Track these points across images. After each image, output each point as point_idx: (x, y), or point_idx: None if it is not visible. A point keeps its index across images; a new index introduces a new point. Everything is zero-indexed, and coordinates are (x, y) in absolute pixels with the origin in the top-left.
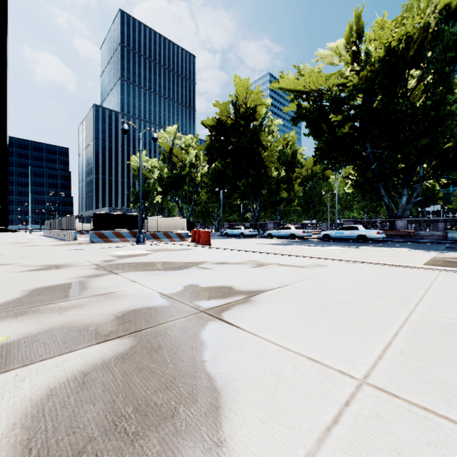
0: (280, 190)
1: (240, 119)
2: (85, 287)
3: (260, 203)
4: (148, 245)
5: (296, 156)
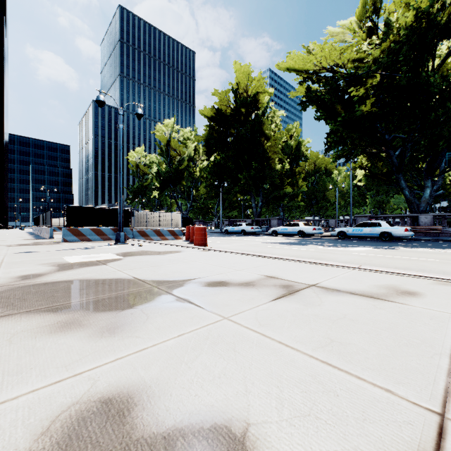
0: (284, 184)
1: (241, 107)
2: None
3: (262, 198)
4: (127, 246)
5: (300, 148)
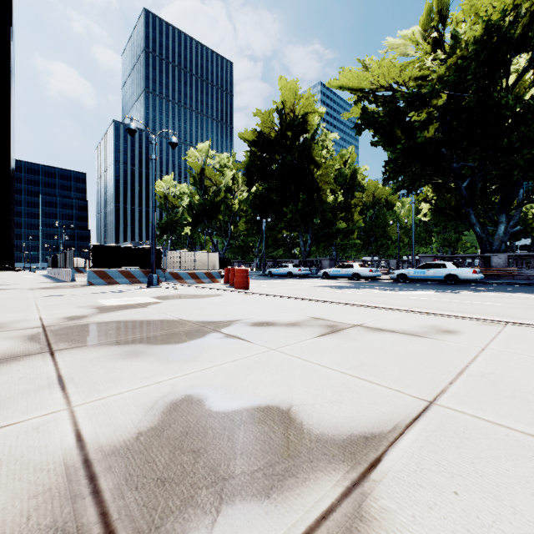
0: (337, 219)
1: (287, 130)
2: None
3: (311, 235)
4: (161, 289)
5: (356, 177)
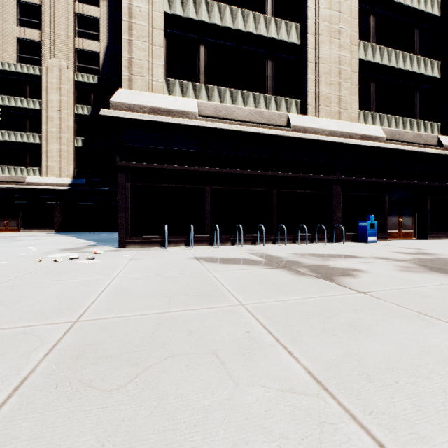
0: None
1: None
2: (345, 258)
3: None
4: None
5: None
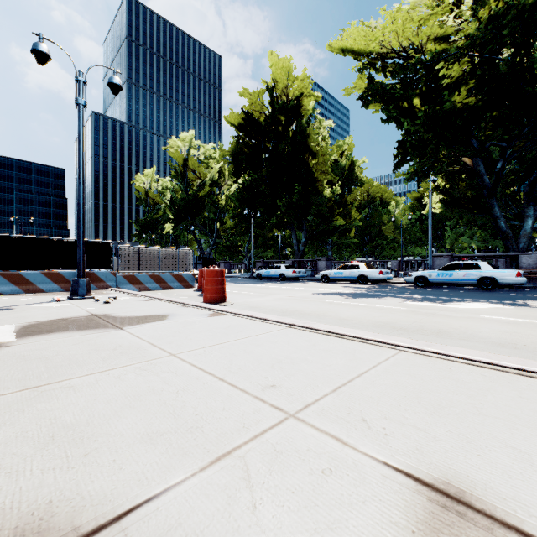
0: (334, 214)
1: (278, 113)
2: None
3: (306, 232)
4: (83, 303)
5: (354, 170)
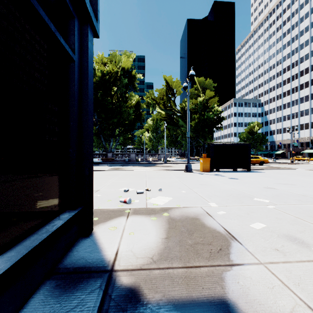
0: None
1: None
2: None
3: None
4: None
5: None
